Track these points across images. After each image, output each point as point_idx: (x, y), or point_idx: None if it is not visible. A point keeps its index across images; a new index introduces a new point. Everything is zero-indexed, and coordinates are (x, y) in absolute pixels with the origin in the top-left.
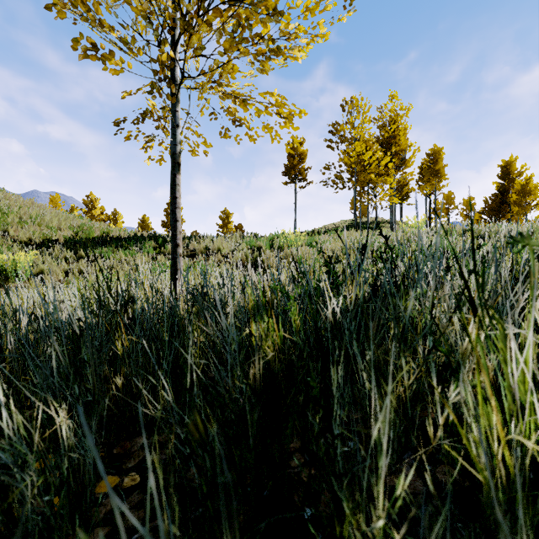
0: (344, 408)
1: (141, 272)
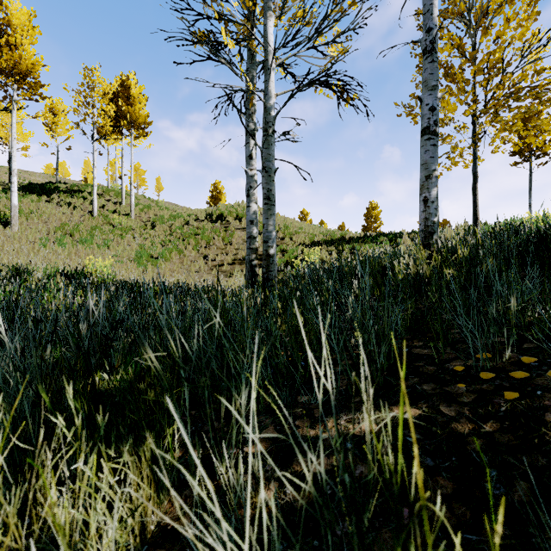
0: None
1: None
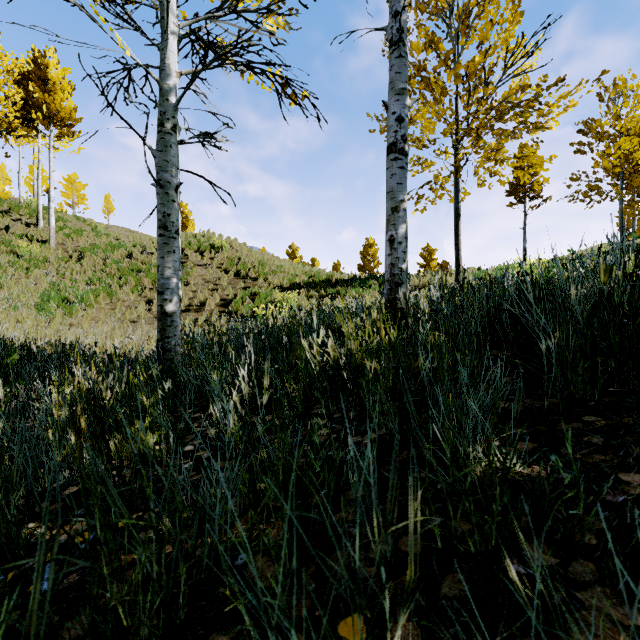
0: None
1: None
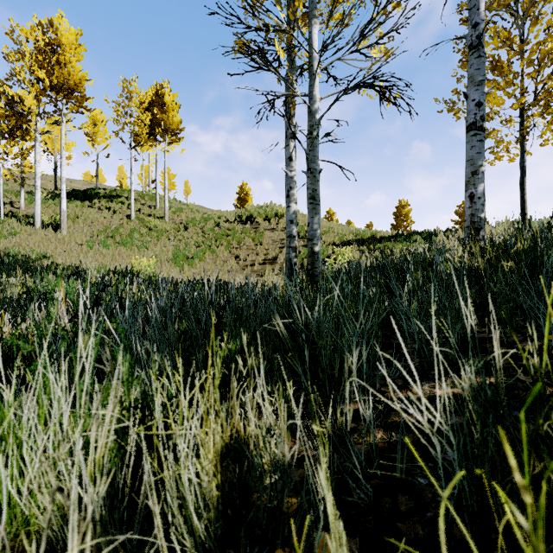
0: None
1: None
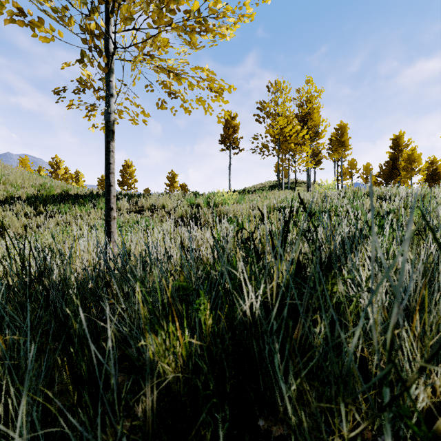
0: (264, 414)
1: (93, 226)
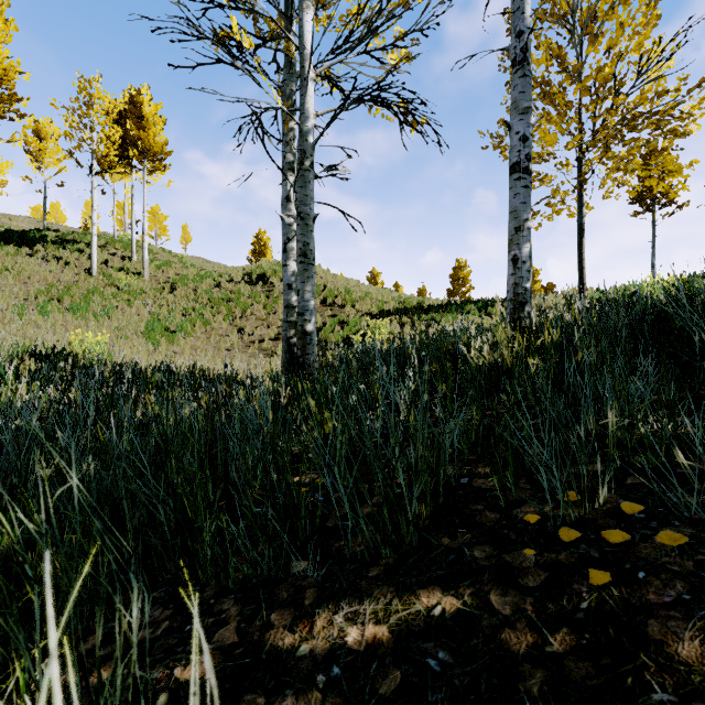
0: None
1: None
